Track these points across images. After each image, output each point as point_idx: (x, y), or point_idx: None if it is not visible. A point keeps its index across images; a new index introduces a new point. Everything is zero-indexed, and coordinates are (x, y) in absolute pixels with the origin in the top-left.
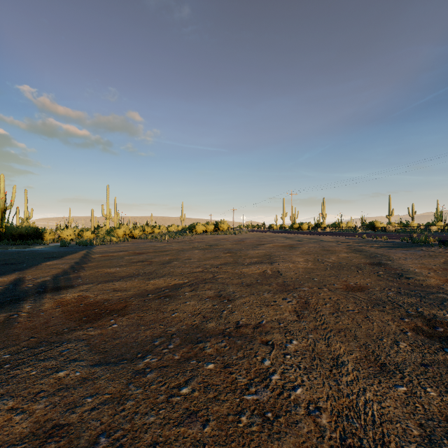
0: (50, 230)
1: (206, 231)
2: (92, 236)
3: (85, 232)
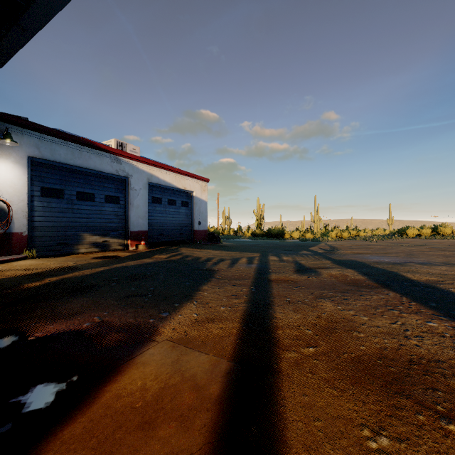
0: (287, 232)
1: (420, 235)
2: (311, 237)
3: (306, 234)
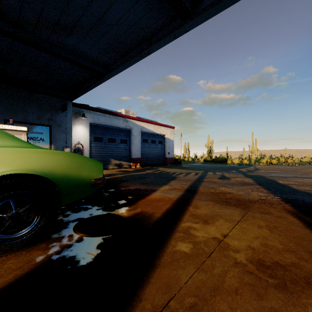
0: (229, 159)
1: None
2: (247, 162)
3: (244, 160)
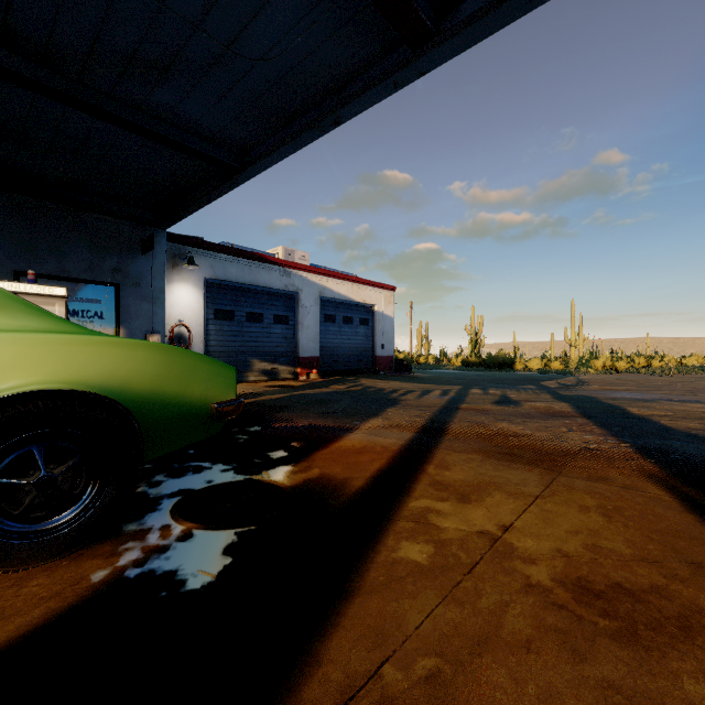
0: (519, 359)
1: None
2: (560, 368)
3: (553, 363)
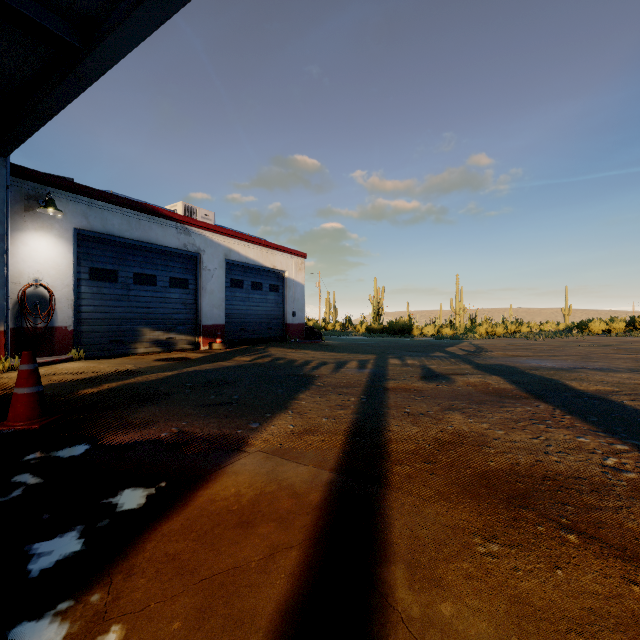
0: (416, 326)
1: (610, 331)
2: (450, 333)
3: (444, 329)
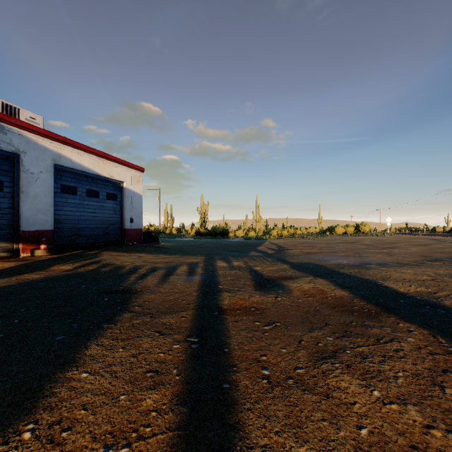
0: (231, 230)
1: (346, 233)
2: (254, 235)
3: (250, 232)
